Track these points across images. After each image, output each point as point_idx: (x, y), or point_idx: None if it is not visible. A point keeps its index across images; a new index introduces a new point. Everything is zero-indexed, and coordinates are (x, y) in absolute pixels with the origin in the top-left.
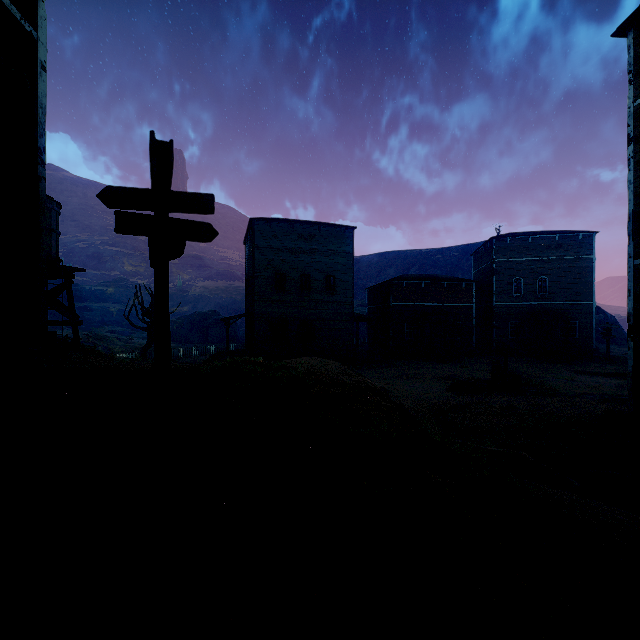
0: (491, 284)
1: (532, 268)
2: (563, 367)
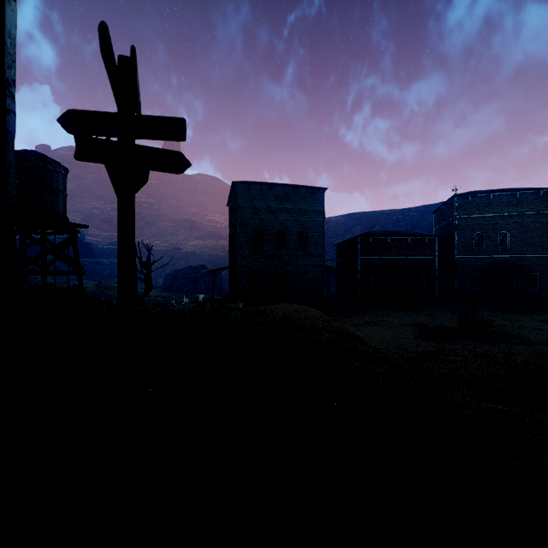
0: (452, 239)
1: (493, 223)
2: (526, 316)
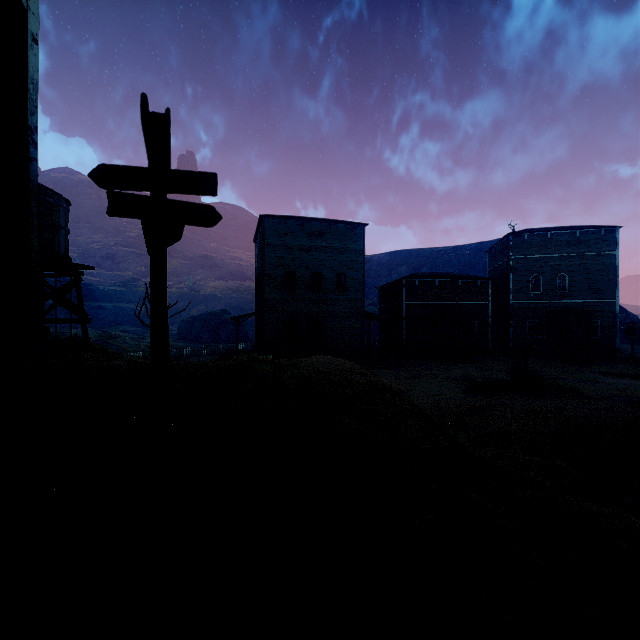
0: (507, 282)
1: (551, 265)
2: (585, 368)
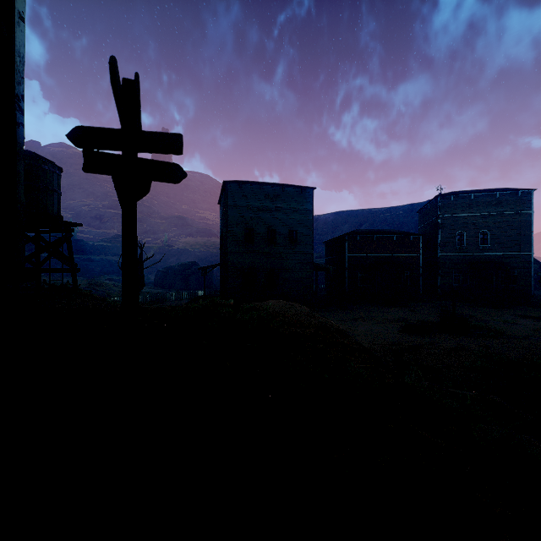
0: (436, 237)
1: (474, 222)
2: (504, 311)
